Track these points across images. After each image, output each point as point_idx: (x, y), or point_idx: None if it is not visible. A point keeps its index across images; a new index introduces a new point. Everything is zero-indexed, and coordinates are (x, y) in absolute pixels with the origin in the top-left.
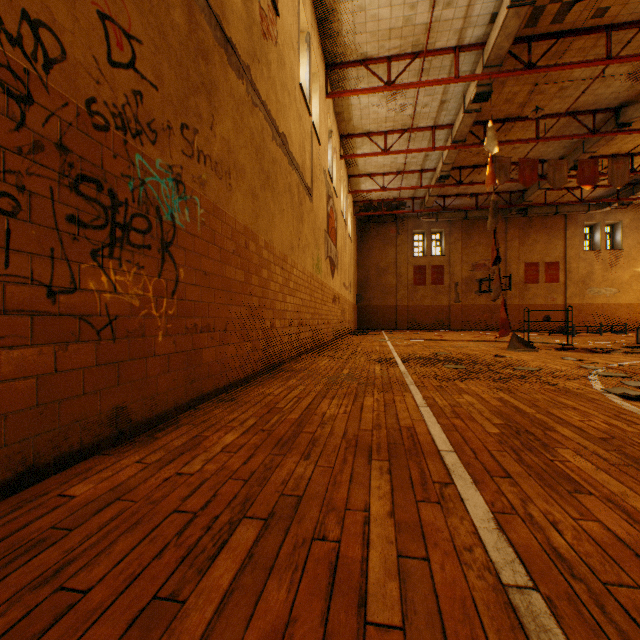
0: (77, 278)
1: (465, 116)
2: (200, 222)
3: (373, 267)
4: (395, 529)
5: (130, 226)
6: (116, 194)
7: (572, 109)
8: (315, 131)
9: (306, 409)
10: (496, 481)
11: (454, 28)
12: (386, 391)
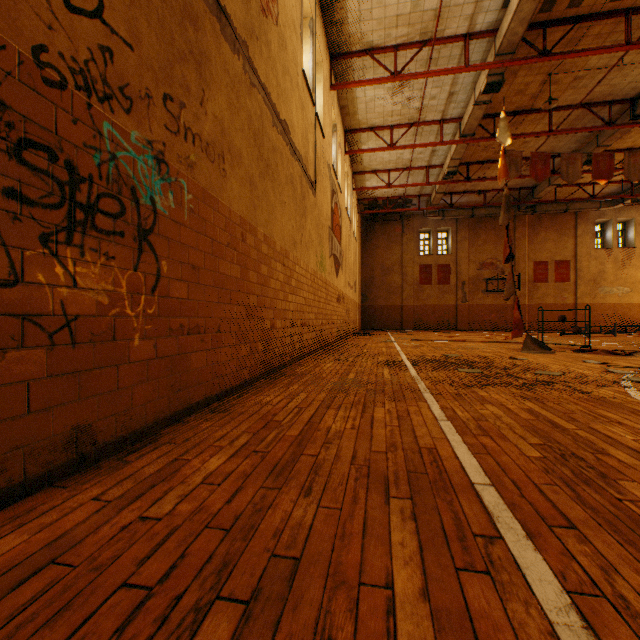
0: (19, 268)
1: (475, 108)
2: (187, 209)
3: (378, 266)
4: (433, 625)
5: (96, 207)
6: (76, 167)
7: (586, 100)
8: (319, 122)
9: (308, 423)
10: (557, 534)
11: (465, 14)
12: (398, 400)
